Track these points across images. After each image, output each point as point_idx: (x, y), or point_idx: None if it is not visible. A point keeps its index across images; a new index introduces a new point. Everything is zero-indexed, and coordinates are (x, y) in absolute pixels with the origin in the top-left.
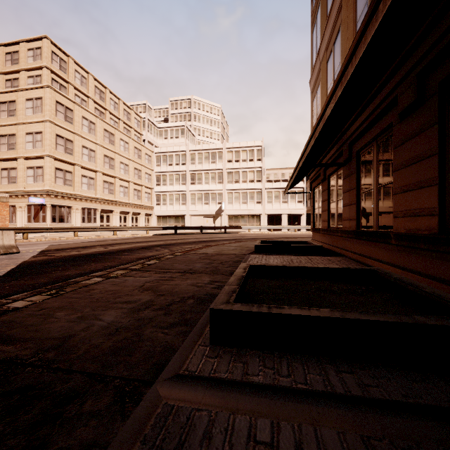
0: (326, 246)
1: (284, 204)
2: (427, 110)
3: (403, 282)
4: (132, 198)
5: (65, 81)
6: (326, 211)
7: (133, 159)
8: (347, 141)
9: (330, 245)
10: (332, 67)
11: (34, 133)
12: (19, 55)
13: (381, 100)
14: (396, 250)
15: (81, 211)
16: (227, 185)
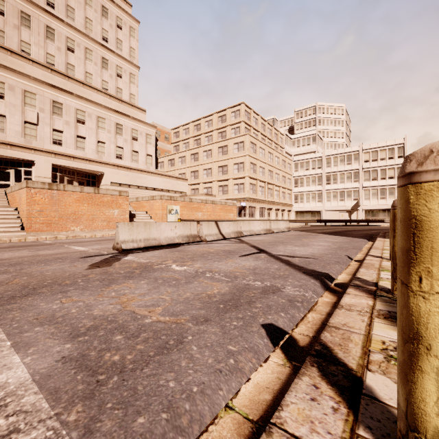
0: None
1: None
2: None
3: None
4: (281, 199)
5: (249, 126)
6: None
7: (281, 169)
8: None
9: None
10: None
11: (239, 163)
12: (226, 116)
13: None
14: None
15: (259, 209)
16: (363, 183)
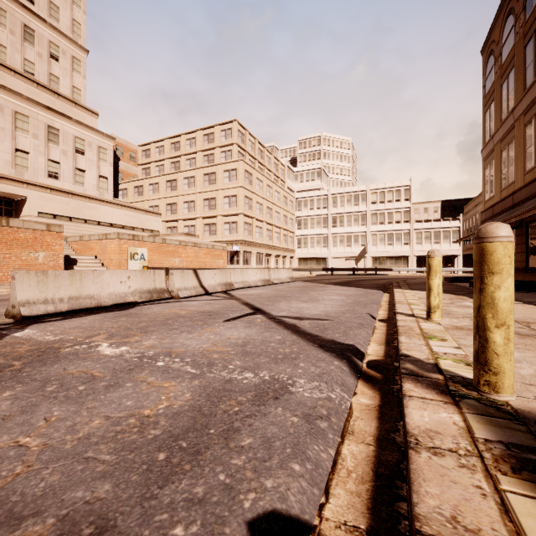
0: None
1: (436, 245)
2: None
3: None
4: (282, 243)
5: (243, 150)
6: None
7: (282, 207)
8: None
9: None
10: (506, 158)
11: (230, 196)
12: (214, 135)
13: None
14: None
15: (256, 255)
16: (371, 227)
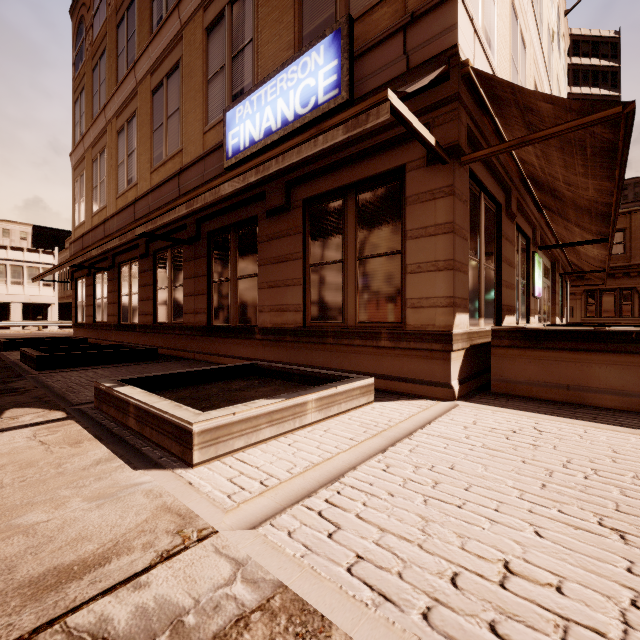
0: (92, 341)
1: (16, 286)
2: (150, 261)
3: (132, 345)
4: None
5: None
6: (92, 306)
7: None
8: (111, 252)
9: (97, 339)
10: (98, 172)
11: None
12: None
13: (132, 239)
14: (140, 335)
15: None
16: None
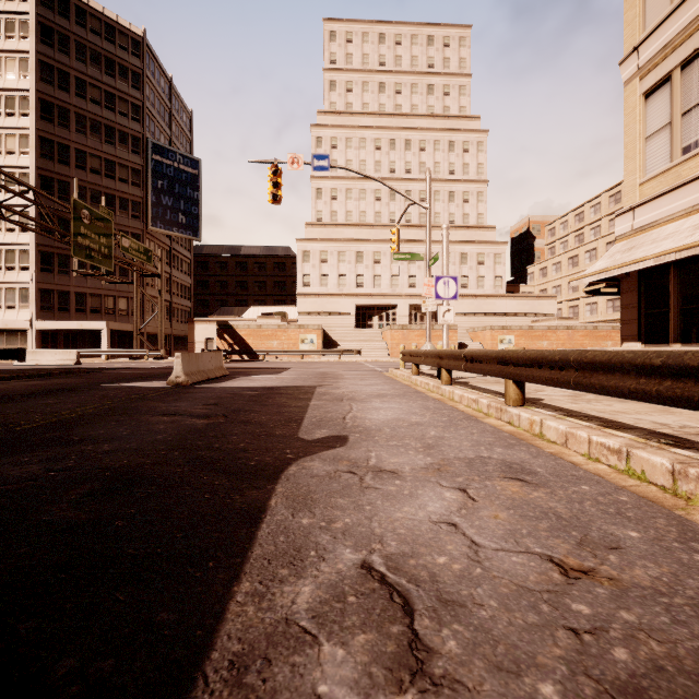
0: None
1: None
2: None
3: None
4: None
5: None
6: None
7: None
8: None
9: None
10: None
11: None
12: (621, 194)
13: None
14: None
15: None
16: None
